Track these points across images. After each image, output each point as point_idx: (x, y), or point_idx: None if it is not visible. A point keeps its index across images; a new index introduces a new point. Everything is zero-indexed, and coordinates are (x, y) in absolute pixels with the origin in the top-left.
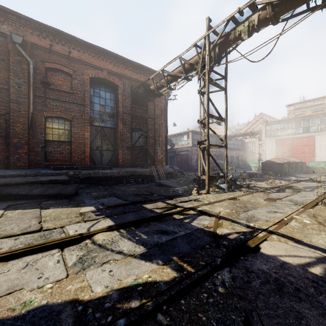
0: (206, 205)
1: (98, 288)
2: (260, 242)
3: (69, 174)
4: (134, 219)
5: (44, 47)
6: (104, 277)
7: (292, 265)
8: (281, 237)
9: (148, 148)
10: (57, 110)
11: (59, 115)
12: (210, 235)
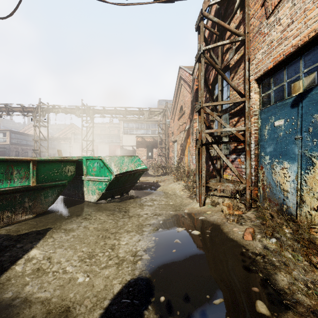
0: None
1: None
2: None
3: None
4: None
5: None
6: None
7: None
8: None
9: None
10: None
11: None
12: None
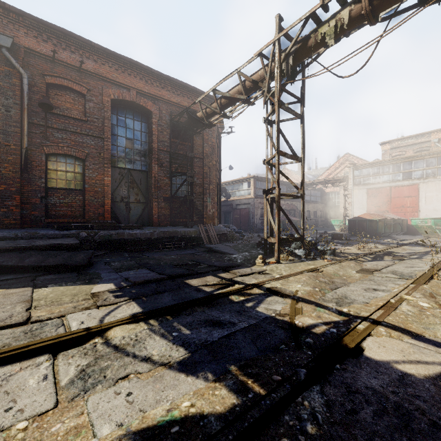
0: (277, 280)
1: (105, 428)
2: (362, 339)
3: (80, 237)
4: (172, 303)
5: (44, 54)
6: (117, 407)
7: (417, 378)
8: (391, 330)
9: (194, 200)
10: (63, 145)
11: (67, 152)
12: (286, 327)
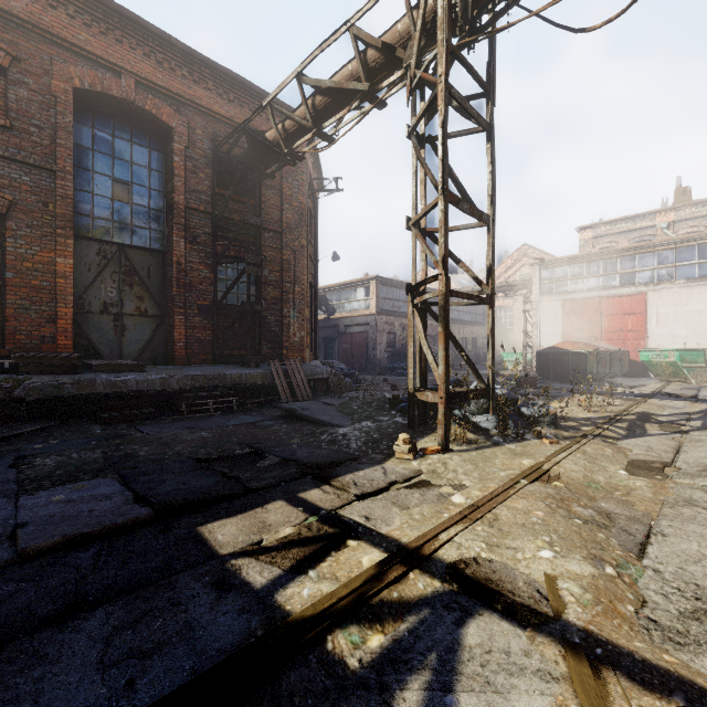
0: (469, 526)
1: None
2: None
3: None
4: (80, 704)
5: None
6: None
7: None
8: None
9: (263, 313)
10: None
11: None
12: None
